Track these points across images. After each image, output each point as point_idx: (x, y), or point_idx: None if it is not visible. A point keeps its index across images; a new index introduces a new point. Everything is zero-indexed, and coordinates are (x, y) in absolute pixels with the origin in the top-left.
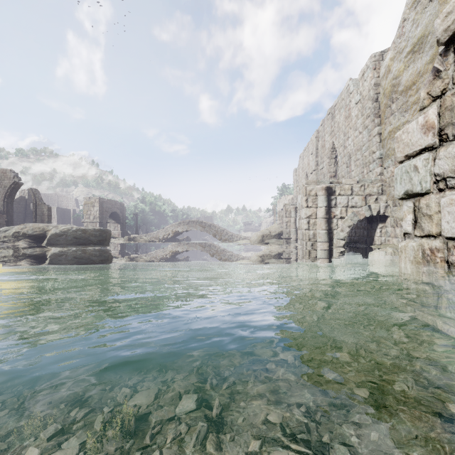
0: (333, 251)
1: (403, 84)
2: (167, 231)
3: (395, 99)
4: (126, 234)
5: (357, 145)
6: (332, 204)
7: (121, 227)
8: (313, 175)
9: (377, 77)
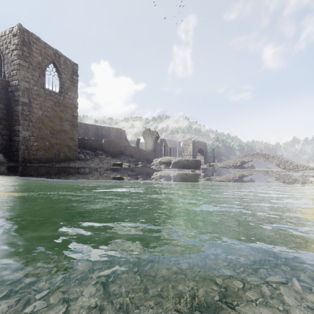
0: None
1: None
2: (235, 161)
3: None
4: (207, 162)
5: None
6: None
7: (204, 158)
8: None
9: None
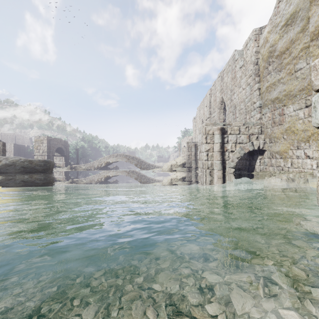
0: (225, 176)
1: (278, 50)
2: (100, 162)
3: (271, 62)
4: (69, 164)
5: (241, 98)
6: (225, 141)
7: (65, 159)
8: (208, 122)
9: (257, 46)
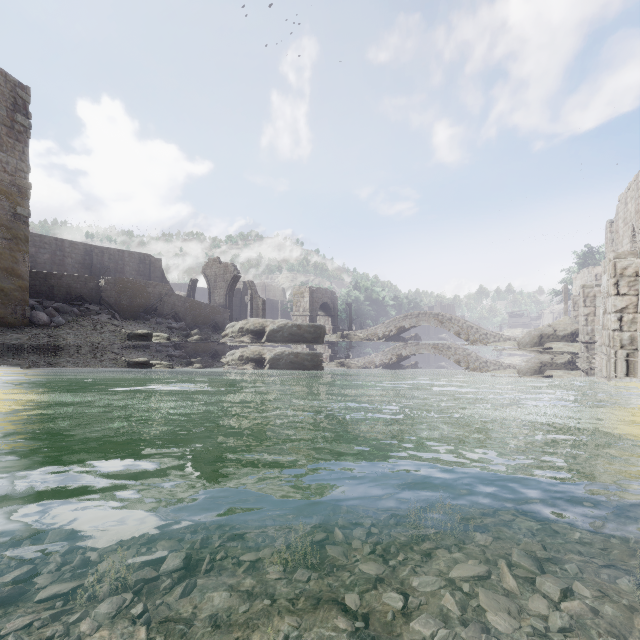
0: None
1: None
2: (388, 326)
3: None
4: (337, 330)
5: None
6: None
7: (332, 321)
8: None
9: None
